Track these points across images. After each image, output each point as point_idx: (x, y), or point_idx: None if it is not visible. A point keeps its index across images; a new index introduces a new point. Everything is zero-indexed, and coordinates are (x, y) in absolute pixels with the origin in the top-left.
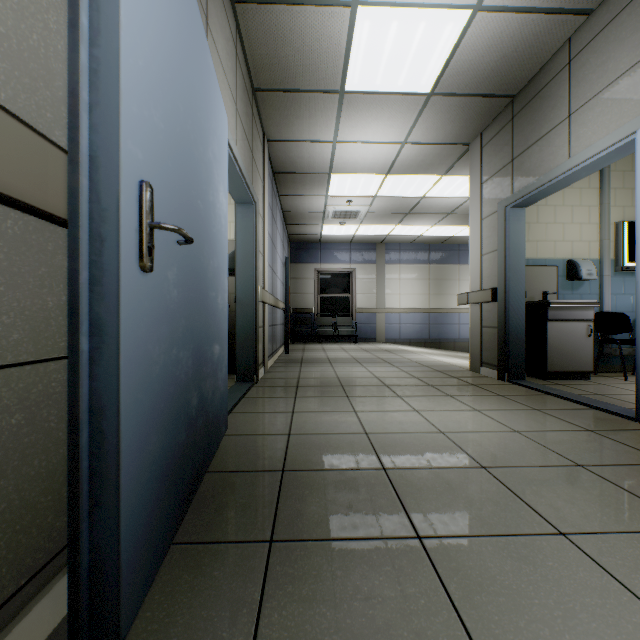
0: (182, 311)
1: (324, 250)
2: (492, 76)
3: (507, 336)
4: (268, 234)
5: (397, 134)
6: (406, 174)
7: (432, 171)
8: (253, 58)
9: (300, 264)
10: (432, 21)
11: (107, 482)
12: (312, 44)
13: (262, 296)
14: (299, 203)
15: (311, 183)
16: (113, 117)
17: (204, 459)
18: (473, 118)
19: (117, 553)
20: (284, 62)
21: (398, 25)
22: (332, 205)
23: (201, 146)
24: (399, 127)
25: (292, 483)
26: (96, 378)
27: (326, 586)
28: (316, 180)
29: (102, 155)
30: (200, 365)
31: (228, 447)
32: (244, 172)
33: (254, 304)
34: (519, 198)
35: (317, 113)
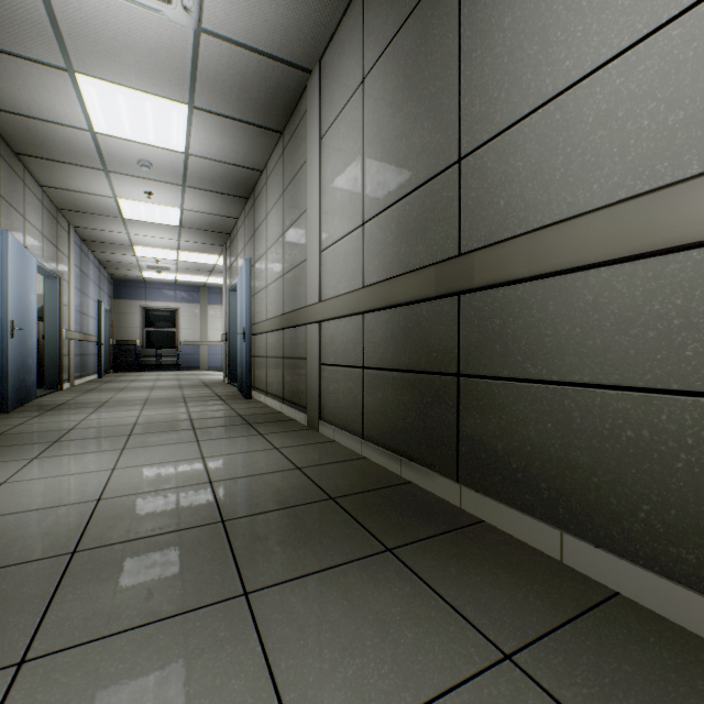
0: (19, 347)
1: (150, 289)
2: (211, 226)
3: (230, 359)
4: (76, 289)
5: (172, 236)
6: (193, 252)
7: (211, 253)
8: (56, 200)
9: (125, 300)
10: (162, 208)
11: (6, 381)
12: (96, 203)
13: (67, 335)
14: (113, 257)
15: (119, 248)
16: (7, 310)
17: (26, 399)
18: (215, 237)
19: (8, 395)
20: (79, 204)
21: (145, 206)
22: (144, 261)
23: (25, 290)
24: (171, 234)
25: (65, 405)
26: (3, 361)
27: (65, 411)
28: (123, 247)
29: (4, 318)
30: (24, 365)
31: (37, 403)
32: (50, 267)
33: (59, 340)
34: (231, 288)
35: (109, 222)
